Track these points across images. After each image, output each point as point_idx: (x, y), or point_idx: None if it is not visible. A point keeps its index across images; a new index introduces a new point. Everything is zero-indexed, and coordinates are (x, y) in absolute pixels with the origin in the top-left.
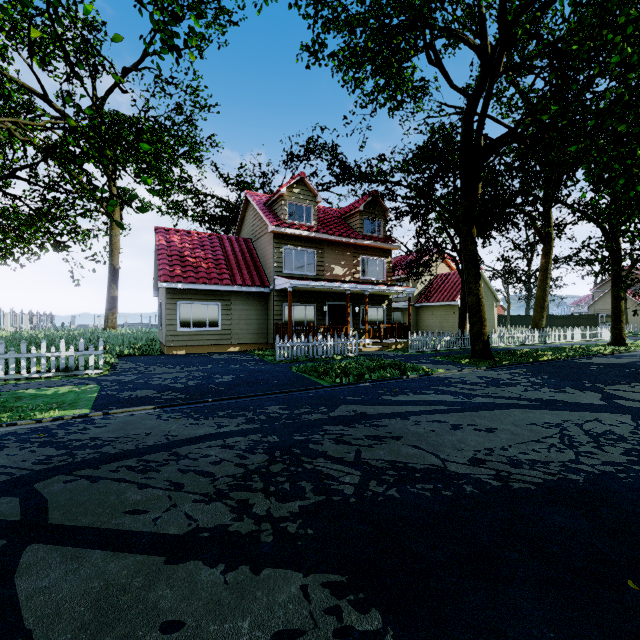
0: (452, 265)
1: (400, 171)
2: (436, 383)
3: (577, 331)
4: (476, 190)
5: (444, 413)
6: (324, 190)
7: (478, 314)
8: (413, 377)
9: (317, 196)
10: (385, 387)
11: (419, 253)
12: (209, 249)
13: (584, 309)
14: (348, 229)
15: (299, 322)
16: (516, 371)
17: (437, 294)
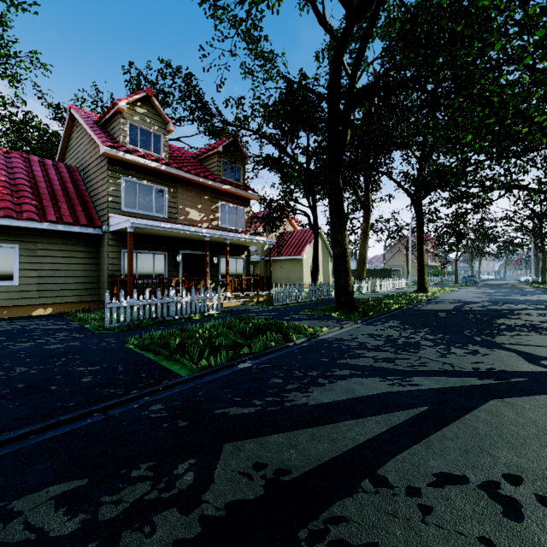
0: (295, 224)
1: (261, 115)
2: (337, 352)
3: (392, 281)
4: (346, 135)
5: (423, 437)
6: (176, 139)
7: (344, 265)
8: (300, 342)
9: (168, 123)
10: (278, 369)
11: (272, 209)
12: (2, 169)
13: (382, 265)
14: (205, 171)
15: (145, 273)
16: (392, 324)
17: (285, 249)
